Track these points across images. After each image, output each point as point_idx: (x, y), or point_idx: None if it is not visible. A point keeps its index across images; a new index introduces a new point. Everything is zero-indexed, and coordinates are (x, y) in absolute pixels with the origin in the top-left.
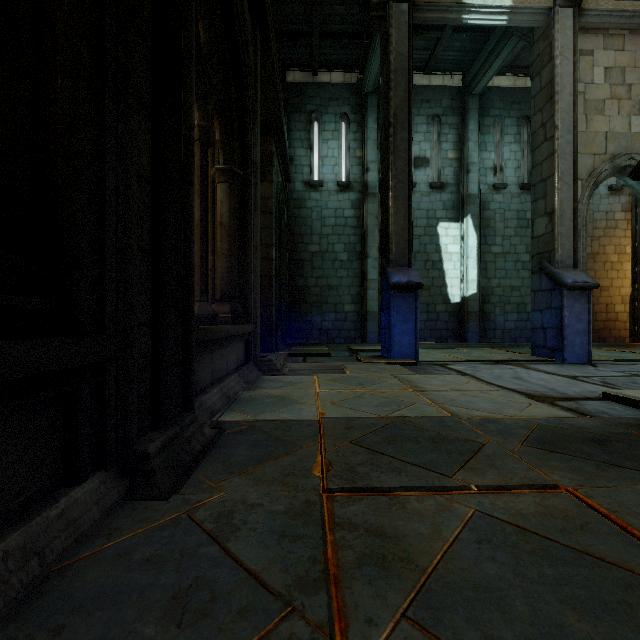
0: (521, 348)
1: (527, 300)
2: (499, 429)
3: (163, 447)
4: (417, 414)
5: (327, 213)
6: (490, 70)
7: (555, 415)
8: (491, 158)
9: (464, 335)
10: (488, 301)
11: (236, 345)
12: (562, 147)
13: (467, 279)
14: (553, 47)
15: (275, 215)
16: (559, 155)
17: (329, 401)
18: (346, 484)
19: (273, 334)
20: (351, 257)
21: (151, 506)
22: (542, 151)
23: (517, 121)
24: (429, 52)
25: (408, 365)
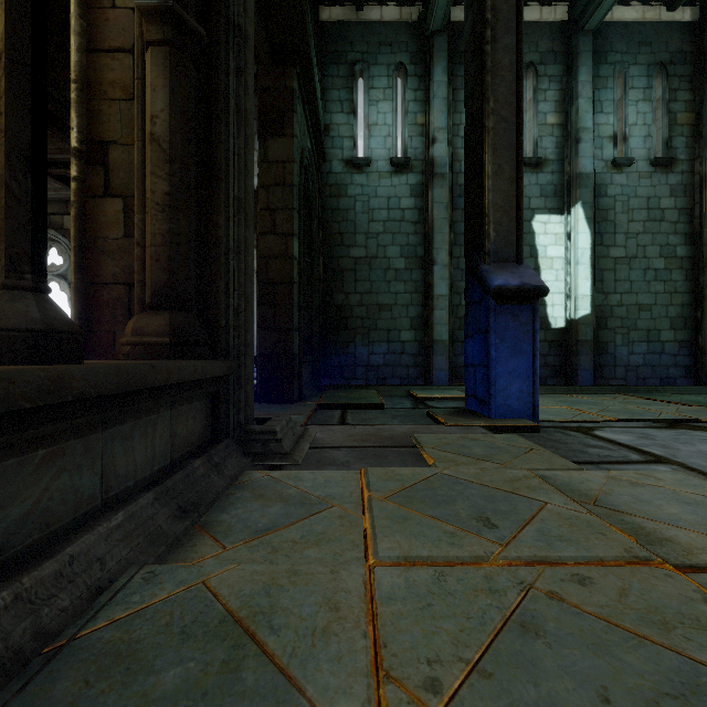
0: (666, 394)
1: (661, 324)
2: None
3: None
4: None
5: (376, 203)
6: None
7: None
8: (609, 123)
9: (571, 374)
10: (605, 326)
11: (167, 411)
12: None
13: (576, 294)
14: None
15: (298, 190)
16: None
17: (422, 677)
18: None
19: (295, 374)
20: (410, 264)
21: None
22: None
23: (647, 70)
24: None
25: (524, 431)
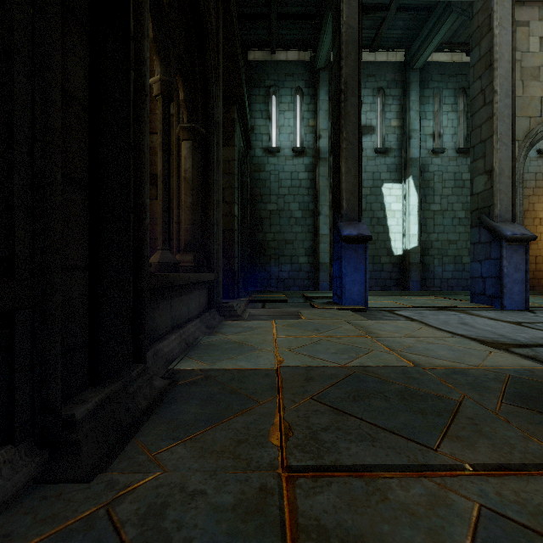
0: (459, 295)
1: (463, 252)
2: (469, 382)
3: (97, 408)
4: (377, 363)
5: (284, 176)
6: (430, 45)
7: (521, 365)
8: (430, 126)
9: (406, 284)
10: (428, 253)
11: (198, 292)
12: (501, 110)
13: (409, 234)
14: (492, 18)
15: (237, 176)
16: (498, 118)
17: (287, 347)
18: (310, 459)
19: (235, 282)
20: (305, 215)
21: (66, 493)
22: (481, 115)
23: (454, 92)
24: (375, 31)
25: (358, 311)
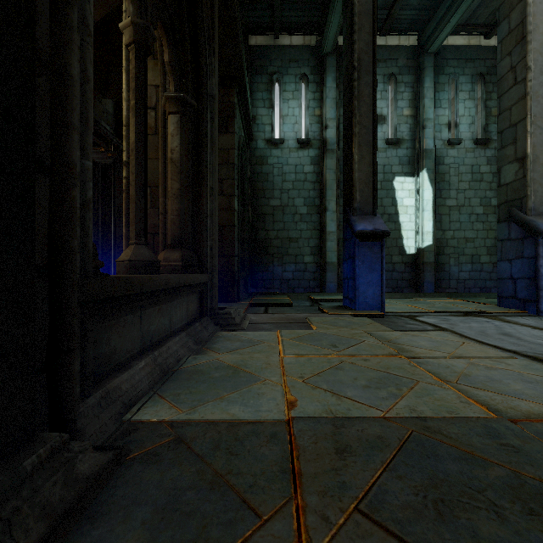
0: (479, 298)
1: (481, 251)
2: None
3: None
4: (434, 407)
5: (287, 169)
6: (448, 26)
7: None
8: (446, 114)
9: (420, 285)
10: (443, 252)
11: (186, 298)
12: (535, 89)
13: (423, 231)
14: None
15: (237, 166)
16: (532, 98)
17: (298, 376)
18: None
19: (235, 284)
20: (310, 211)
21: None
22: (511, 95)
23: (471, 78)
24: (386, 11)
25: (375, 317)
